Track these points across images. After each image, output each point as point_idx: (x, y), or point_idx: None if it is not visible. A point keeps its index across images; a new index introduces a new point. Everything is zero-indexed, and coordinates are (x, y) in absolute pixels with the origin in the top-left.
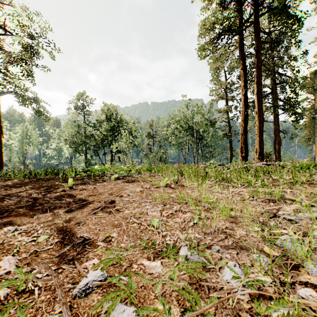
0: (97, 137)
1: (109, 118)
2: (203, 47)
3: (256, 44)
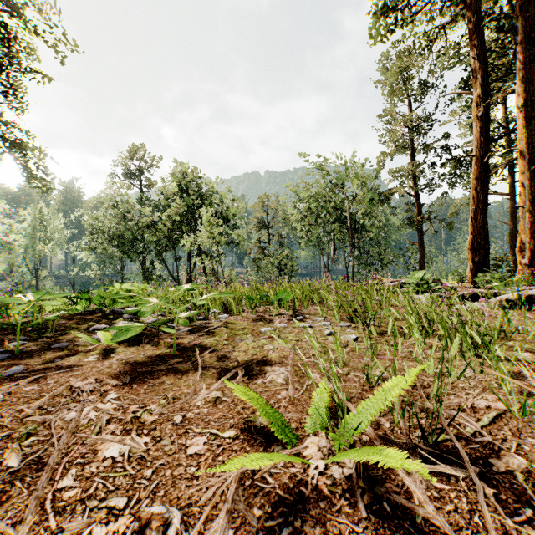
0: (161, 227)
1: (184, 190)
2: (383, 8)
3: None
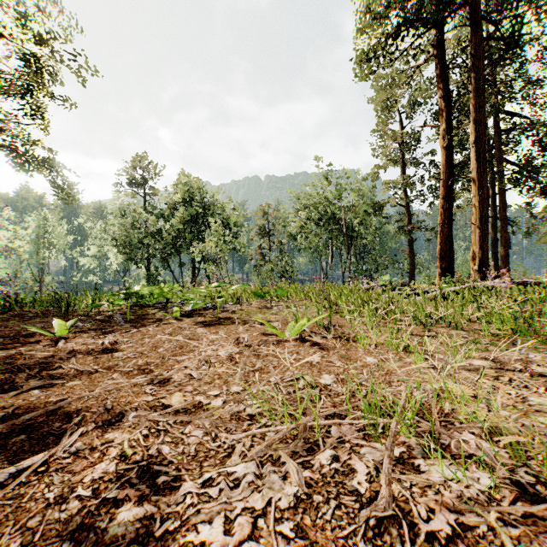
0: (167, 235)
1: (189, 200)
2: (366, 55)
3: (474, 44)
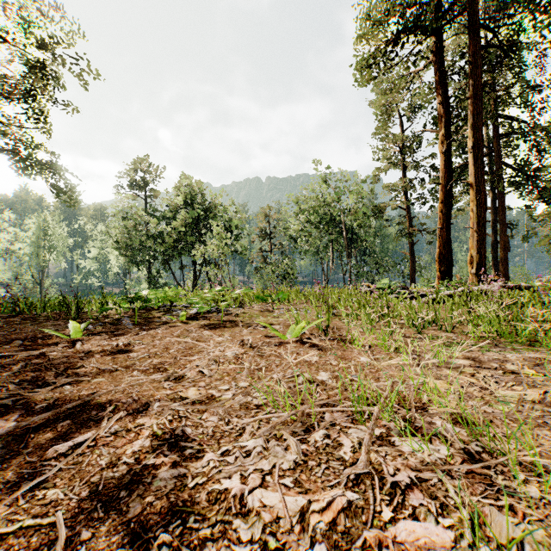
0: (169, 237)
1: (190, 202)
2: (366, 61)
3: (472, 52)
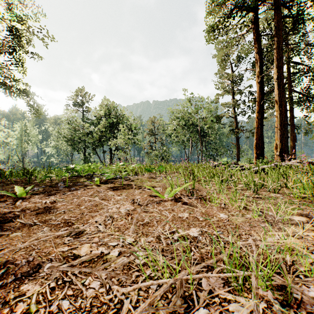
0: (96, 134)
1: (108, 114)
2: (212, 27)
3: (277, 20)
